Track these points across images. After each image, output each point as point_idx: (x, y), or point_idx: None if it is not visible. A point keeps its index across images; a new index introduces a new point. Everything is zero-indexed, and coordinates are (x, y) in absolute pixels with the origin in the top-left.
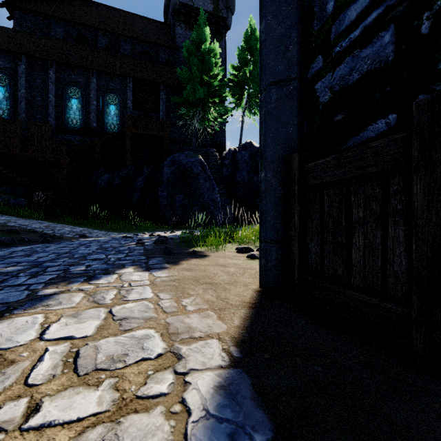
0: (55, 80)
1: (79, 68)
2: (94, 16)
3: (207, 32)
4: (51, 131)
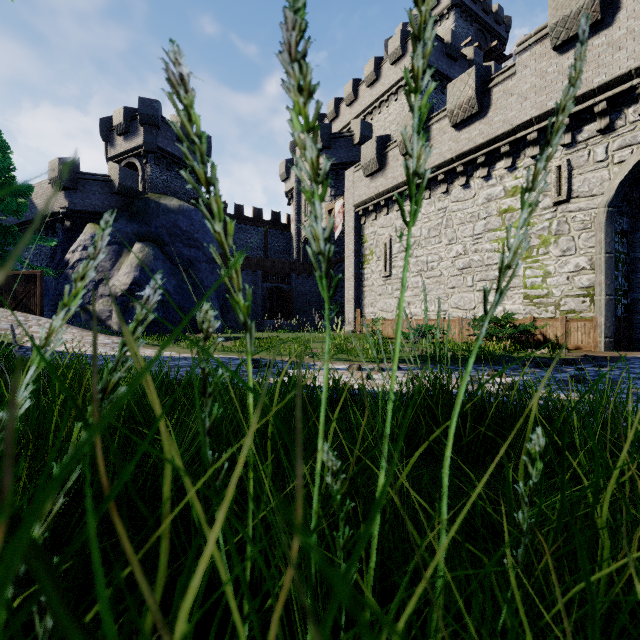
0: None
1: None
2: None
3: None
4: None
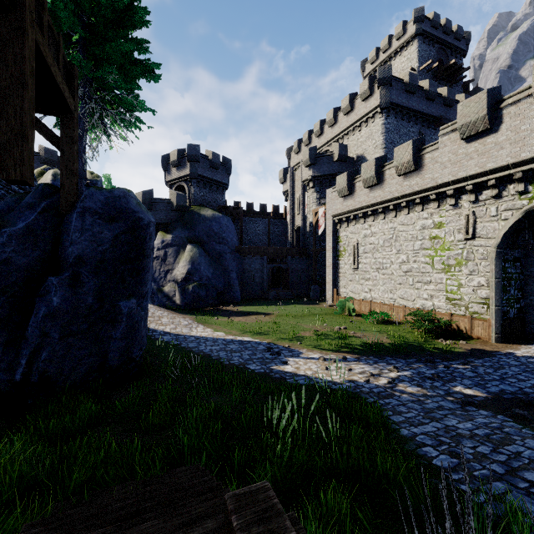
0: None
1: None
2: None
3: None
4: None
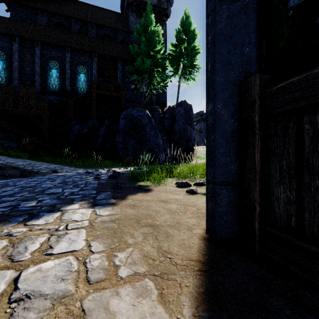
0: (40, 56)
1: (58, 46)
2: (69, 8)
3: (152, 18)
4: (37, 93)
